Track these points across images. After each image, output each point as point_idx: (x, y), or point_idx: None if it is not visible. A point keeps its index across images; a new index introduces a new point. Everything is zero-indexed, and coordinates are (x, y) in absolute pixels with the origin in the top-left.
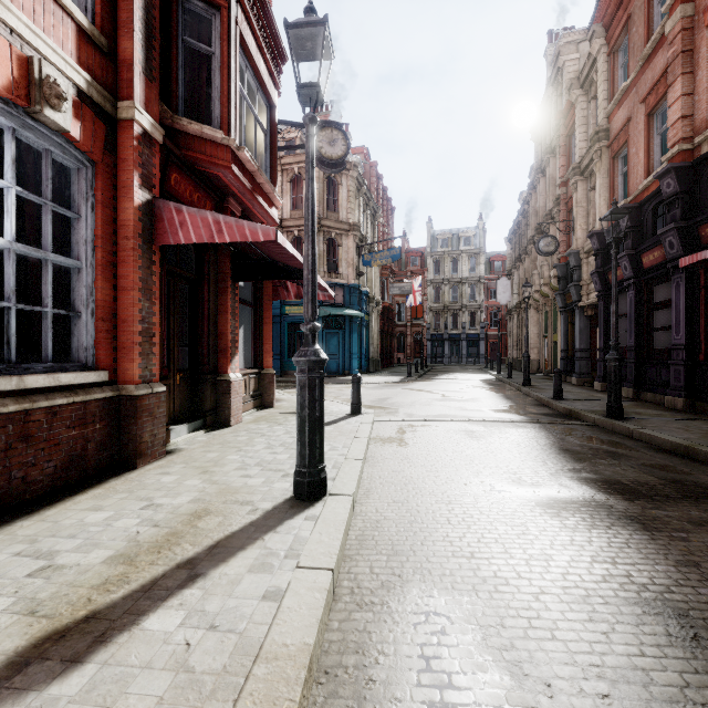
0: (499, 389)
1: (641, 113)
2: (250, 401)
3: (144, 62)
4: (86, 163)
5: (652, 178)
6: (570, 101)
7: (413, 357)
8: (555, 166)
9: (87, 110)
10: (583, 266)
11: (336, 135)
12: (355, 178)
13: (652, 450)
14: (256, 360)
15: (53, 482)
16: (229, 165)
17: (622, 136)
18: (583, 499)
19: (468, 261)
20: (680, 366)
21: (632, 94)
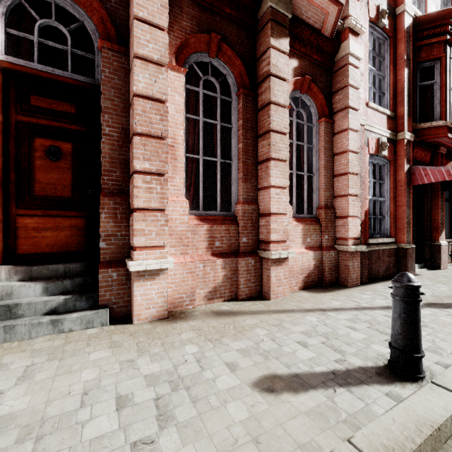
0: None
1: None
2: (448, 258)
3: (407, 112)
4: (387, 162)
5: None
6: None
7: None
8: None
9: (389, 143)
10: None
11: None
12: None
13: None
14: (451, 233)
15: (383, 274)
16: (446, 135)
17: None
18: None
19: None
20: None
21: None
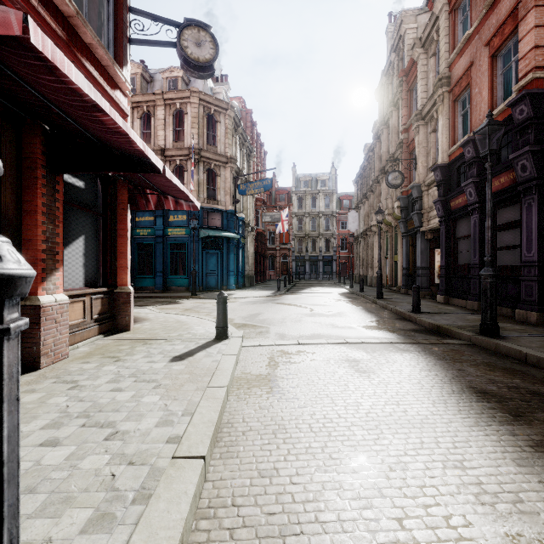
0: (358, 302)
1: (484, 56)
2: (93, 326)
3: None
4: None
5: (498, 111)
6: (412, 60)
7: (281, 274)
8: (397, 118)
9: None
10: (424, 197)
11: (204, 36)
12: (232, 118)
13: None
14: (105, 277)
15: None
16: None
17: (464, 80)
18: None
19: (324, 199)
20: (533, 282)
21: (474, 41)
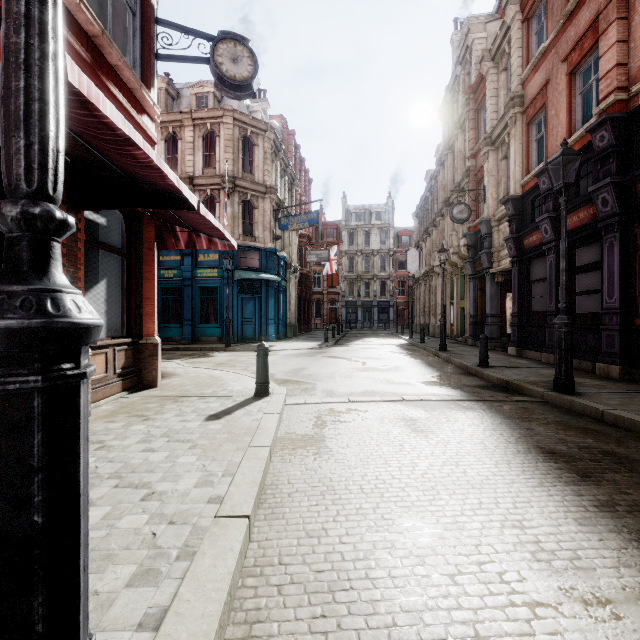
0: (417, 355)
1: (561, 73)
2: (116, 381)
3: None
4: None
5: (577, 136)
6: (480, 75)
7: (329, 323)
8: (463, 141)
9: None
10: (494, 233)
11: (241, 51)
12: (272, 141)
13: None
14: (129, 326)
15: None
16: None
17: (539, 100)
18: None
19: (379, 235)
20: (615, 332)
21: (550, 56)
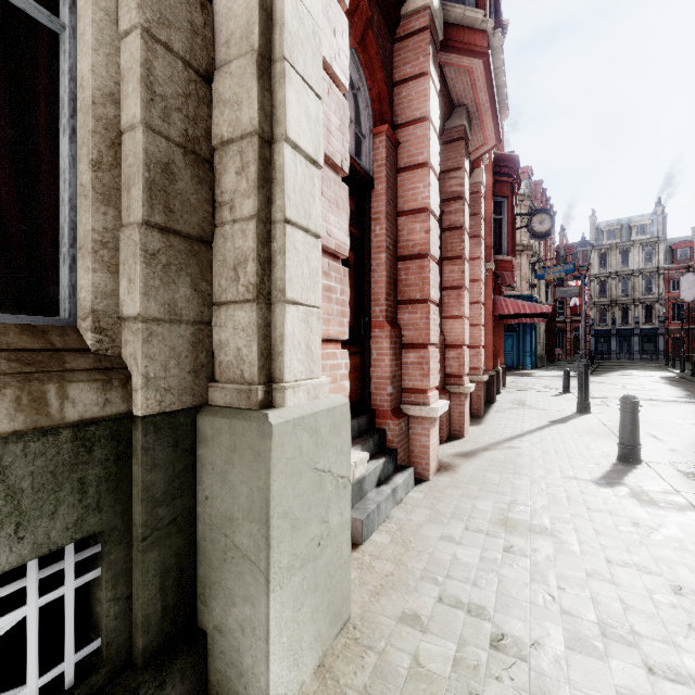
0: (679, 385)
1: None
2: None
3: (492, 243)
4: None
5: None
6: None
7: (573, 353)
8: None
9: None
10: None
11: (544, 217)
12: (527, 205)
13: None
14: None
15: None
16: (511, 270)
17: None
18: None
19: (642, 252)
20: None
21: None
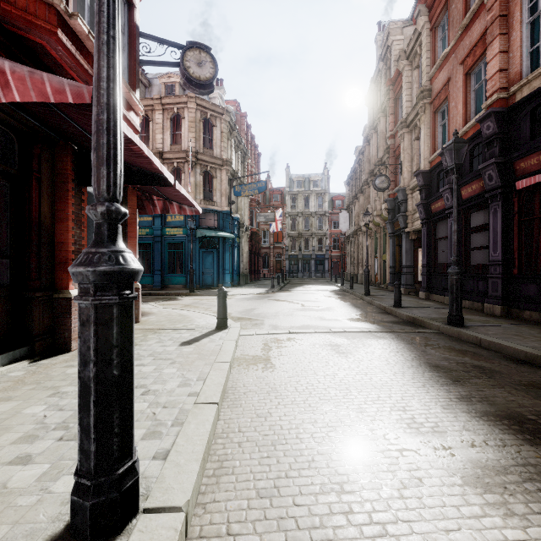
0: (346, 299)
1: (459, 73)
2: None
3: None
4: None
5: (470, 124)
6: (398, 70)
7: (275, 273)
8: (385, 124)
9: None
10: (409, 200)
11: (204, 57)
12: (228, 122)
13: (511, 362)
14: None
15: None
16: (53, 29)
17: (442, 94)
18: (513, 460)
19: (316, 199)
20: (498, 279)
21: (451, 59)
